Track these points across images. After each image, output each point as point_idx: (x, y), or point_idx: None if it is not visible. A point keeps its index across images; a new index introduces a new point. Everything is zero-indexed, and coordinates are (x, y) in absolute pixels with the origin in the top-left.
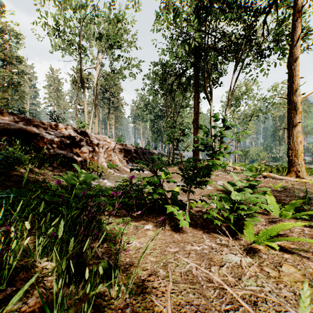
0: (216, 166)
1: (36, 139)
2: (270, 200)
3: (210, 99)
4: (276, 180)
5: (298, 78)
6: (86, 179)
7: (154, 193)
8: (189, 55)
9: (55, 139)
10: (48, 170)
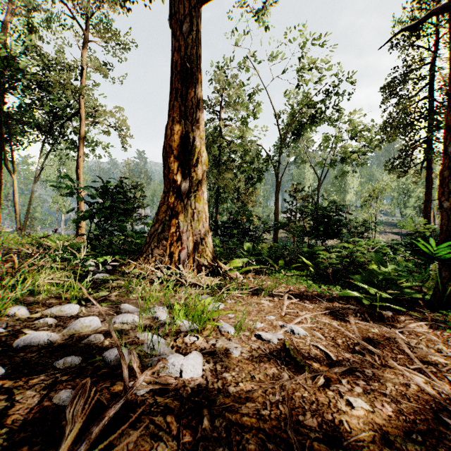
0: None
1: None
2: None
3: (13, 173)
4: None
5: (82, 180)
6: None
7: None
8: None
9: None
10: None
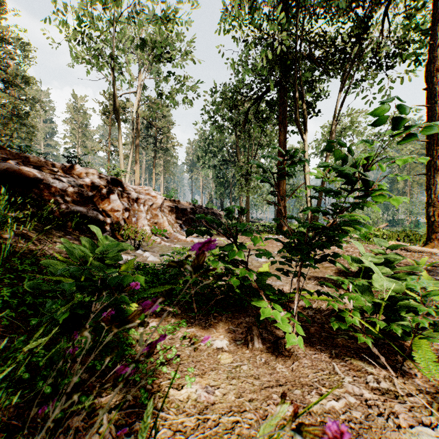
0: (362, 224)
1: (38, 188)
2: (430, 289)
3: (303, 133)
4: (412, 253)
5: None
6: (107, 250)
7: (233, 278)
8: (272, 68)
9: (68, 188)
10: (55, 236)
